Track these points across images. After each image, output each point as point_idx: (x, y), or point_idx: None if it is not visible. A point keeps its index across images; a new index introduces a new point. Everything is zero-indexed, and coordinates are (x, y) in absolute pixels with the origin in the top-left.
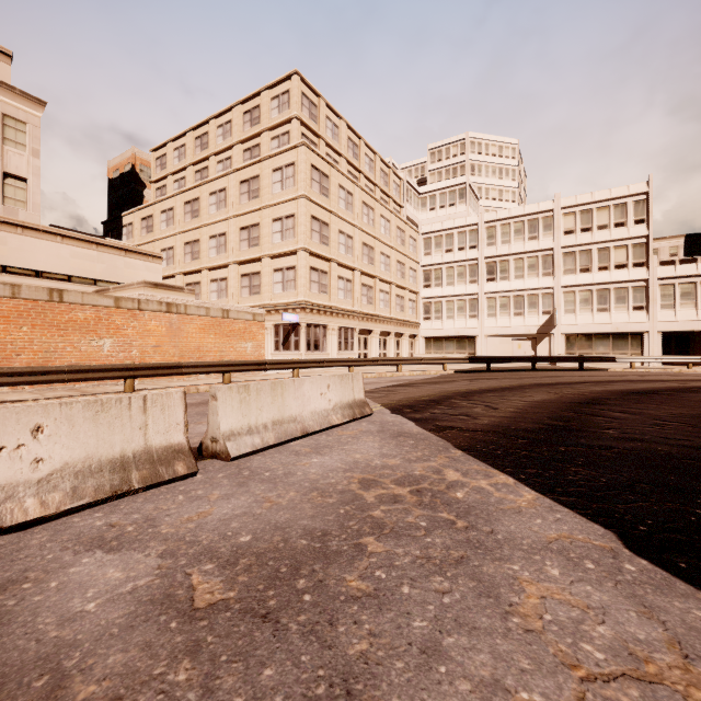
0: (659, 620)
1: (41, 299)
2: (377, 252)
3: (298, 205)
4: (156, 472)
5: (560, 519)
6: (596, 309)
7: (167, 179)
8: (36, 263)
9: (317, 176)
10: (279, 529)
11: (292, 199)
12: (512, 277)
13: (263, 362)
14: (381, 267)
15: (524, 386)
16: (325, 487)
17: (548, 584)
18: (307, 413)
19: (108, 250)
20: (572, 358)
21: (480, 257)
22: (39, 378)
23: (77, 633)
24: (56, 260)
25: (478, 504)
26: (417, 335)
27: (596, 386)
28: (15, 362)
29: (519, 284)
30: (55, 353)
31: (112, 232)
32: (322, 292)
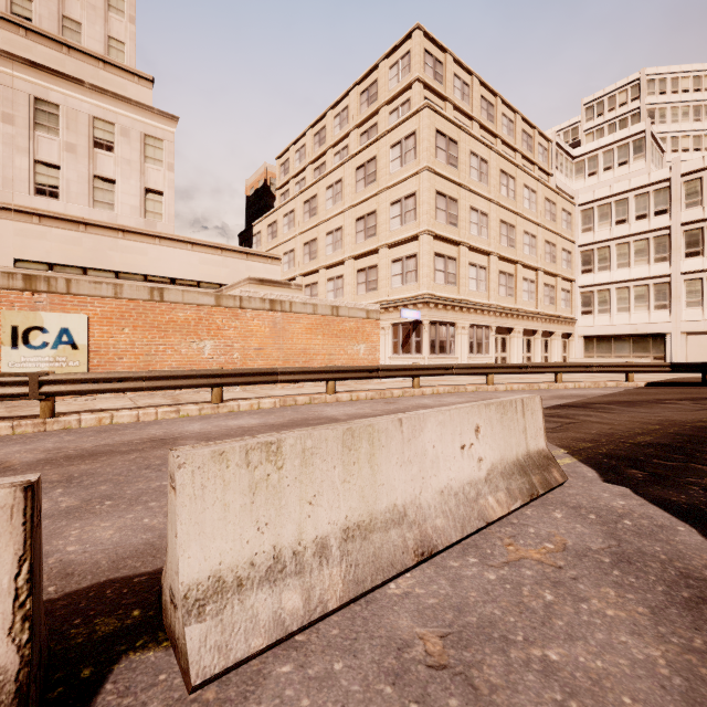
0: None
1: (142, 299)
2: (519, 231)
3: (420, 180)
4: None
5: None
6: None
7: (289, 183)
8: (171, 271)
9: (442, 144)
10: None
11: (413, 175)
12: None
13: (374, 367)
14: (524, 250)
15: None
16: None
17: None
18: (430, 495)
19: (232, 254)
20: None
21: (673, 225)
22: (115, 385)
23: None
24: (187, 267)
25: None
26: (572, 334)
27: None
28: (118, 365)
29: None
30: (156, 356)
31: (245, 243)
32: (449, 283)
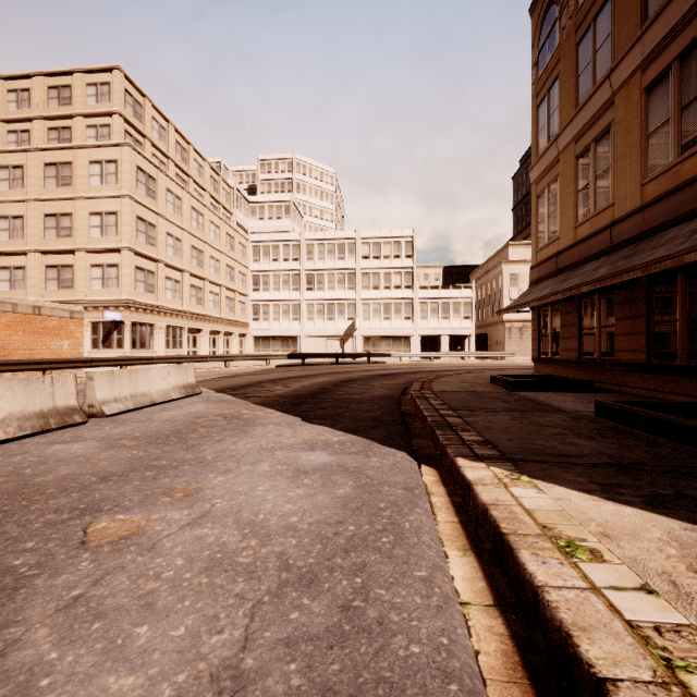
0: (295, 429)
1: None
2: (207, 255)
3: (122, 204)
4: (63, 420)
5: (284, 418)
6: (383, 317)
7: None
8: None
9: (143, 178)
10: (155, 431)
11: (115, 197)
12: (326, 288)
13: (89, 359)
14: (211, 270)
15: (320, 374)
16: (175, 420)
17: (266, 428)
18: (154, 391)
19: None
20: (363, 354)
21: (301, 269)
22: None
23: (82, 454)
24: None
25: (253, 417)
26: (247, 334)
27: (365, 372)
28: None
29: (331, 294)
30: None
31: None
32: (149, 292)
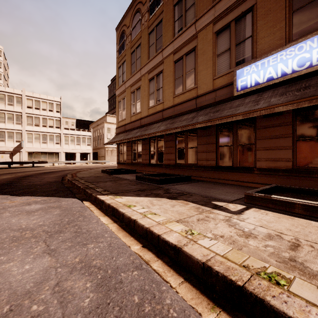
0: (10, 200)
1: None
2: None
3: None
4: None
5: None
6: (42, 142)
7: None
8: None
9: None
10: None
11: None
12: None
13: None
14: None
15: (0, 174)
16: None
17: None
18: None
19: None
20: (29, 162)
21: None
22: None
23: None
24: None
25: None
26: None
27: (34, 172)
28: None
29: (2, 125)
30: None
31: None
32: None
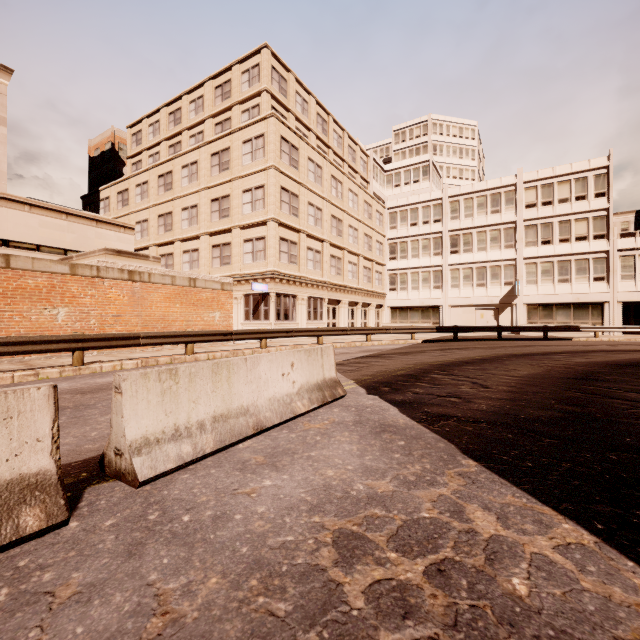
0: None
1: None
2: (345, 225)
3: (268, 176)
4: None
5: None
6: (557, 280)
7: (142, 154)
8: (3, 232)
9: (286, 148)
10: None
11: (262, 170)
12: (474, 249)
13: (229, 331)
14: (349, 240)
15: (500, 357)
16: (275, 560)
17: None
18: (263, 401)
19: (79, 220)
20: (537, 328)
21: (444, 231)
22: None
23: None
24: (24, 229)
25: (569, 622)
26: (383, 305)
27: (575, 357)
28: None
29: (482, 256)
30: (0, 322)
31: (90, 206)
32: (292, 263)
